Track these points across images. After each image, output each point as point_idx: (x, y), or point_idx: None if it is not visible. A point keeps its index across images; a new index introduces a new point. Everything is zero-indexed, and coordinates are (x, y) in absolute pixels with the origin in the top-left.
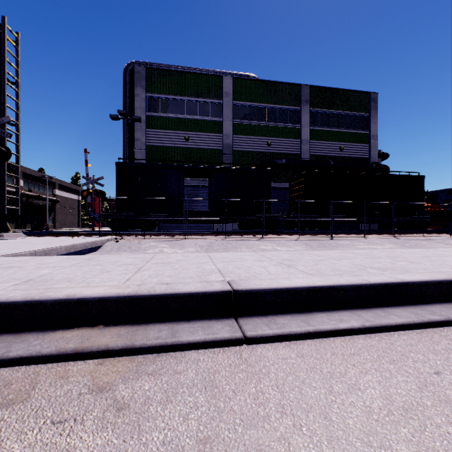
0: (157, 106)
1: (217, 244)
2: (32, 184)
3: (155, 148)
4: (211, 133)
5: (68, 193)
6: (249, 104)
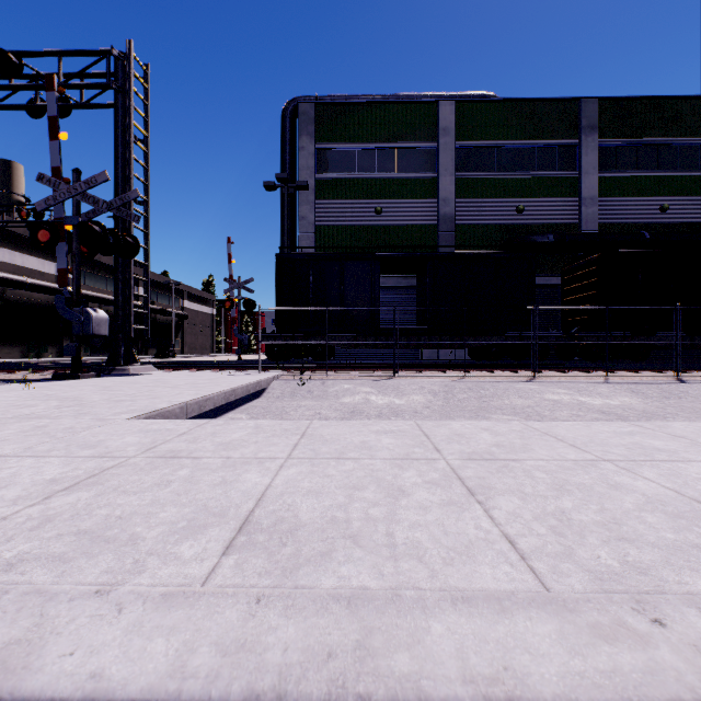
0: (331, 164)
1: (461, 389)
2: (154, 294)
3: (329, 230)
4: (418, 199)
5: (199, 305)
6: (484, 144)
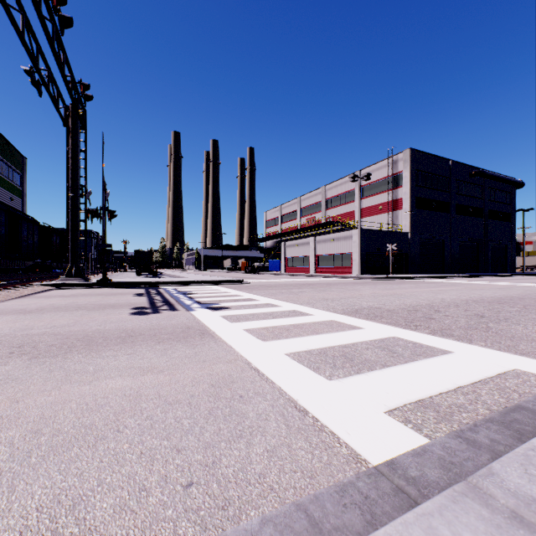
0: None
1: None
2: None
3: None
4: None
5: None
6: None
